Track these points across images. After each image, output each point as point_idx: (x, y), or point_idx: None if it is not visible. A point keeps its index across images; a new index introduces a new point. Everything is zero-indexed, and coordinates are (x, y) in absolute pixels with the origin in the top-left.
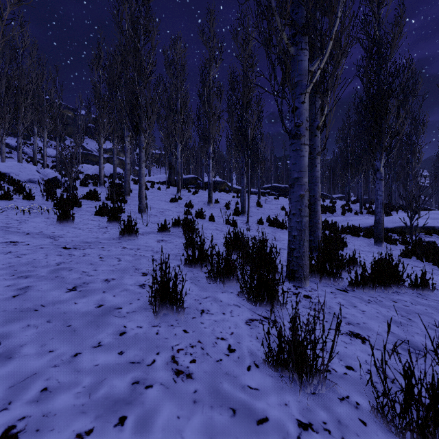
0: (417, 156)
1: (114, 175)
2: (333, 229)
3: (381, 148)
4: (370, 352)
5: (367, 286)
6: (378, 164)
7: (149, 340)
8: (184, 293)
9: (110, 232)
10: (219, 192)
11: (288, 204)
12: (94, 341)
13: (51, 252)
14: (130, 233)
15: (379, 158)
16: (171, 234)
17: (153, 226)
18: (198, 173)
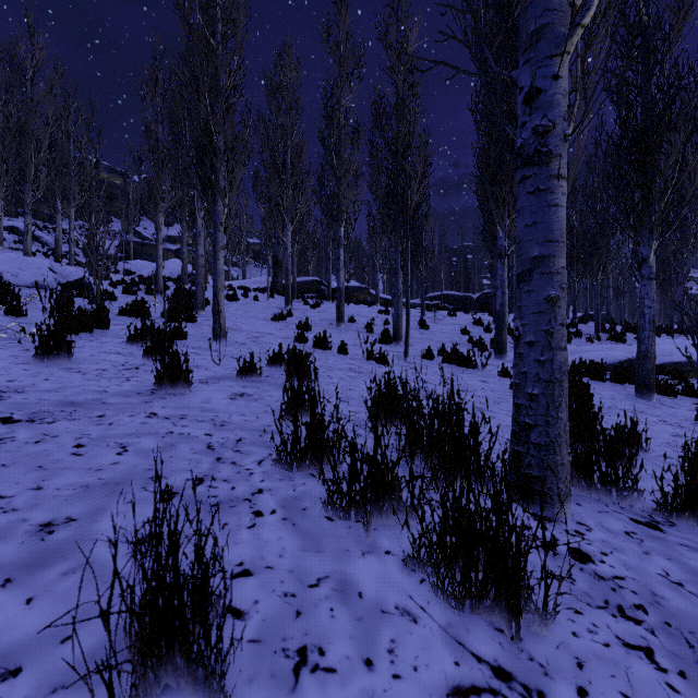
0: (691, 243)
1: (184, 276)
2: None
3: (650, 221)
4: None
5: None
6: (644, 250)
7: None
8: (258, 565)
9: (139, 377)
10: (355, 304)
11: (472, 323)
12: None
13: None
14: (176, 381)
15: (648, 238)
16: (263, 380)
17: (232, 365)
18: (322, 274)
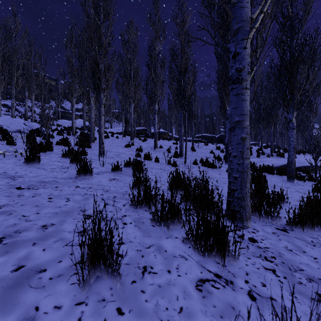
0: (314, 112)
1: (84, 127)
2: (253, 168)
3: (293, 103)
4: None
5: (305, 225)
6: (290, 116)
7: None
8: (126, 241)
9: (69, 171)
10: (162, 140)
11: (215, 148)
12: None
13: (1, 193)
14: (86, 173)
15: (292, 111)
16: (122, 173)
17: (108, 166)
18: (147, 126)
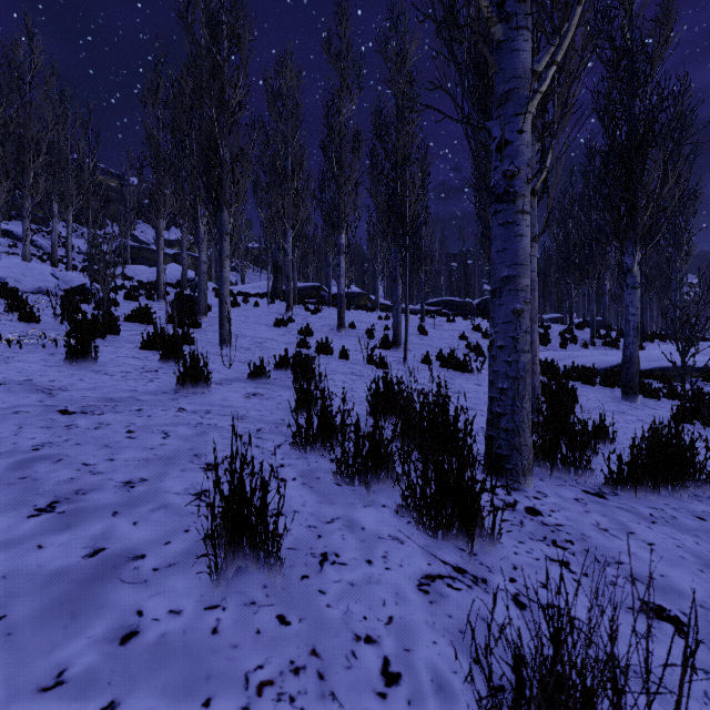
0: (684, 251)
1: (184, 282)
2: (550, 372)
3: (634, 233)
4: (705, 662)
5: (642, 485)
6: (629, 261)
7: (191, 655)
8: (288, 510)
9: (160, 379)
10: (356, 310)
11: (471, 329)
12: (48, 670)
13: (32, 422)
14: (196, 382)
15: (632, 250)
16: (271, 382)
17: (241, 368)
18: (322, 279)
